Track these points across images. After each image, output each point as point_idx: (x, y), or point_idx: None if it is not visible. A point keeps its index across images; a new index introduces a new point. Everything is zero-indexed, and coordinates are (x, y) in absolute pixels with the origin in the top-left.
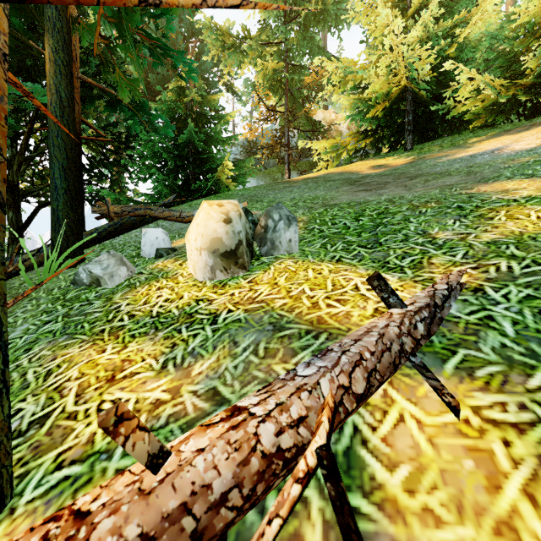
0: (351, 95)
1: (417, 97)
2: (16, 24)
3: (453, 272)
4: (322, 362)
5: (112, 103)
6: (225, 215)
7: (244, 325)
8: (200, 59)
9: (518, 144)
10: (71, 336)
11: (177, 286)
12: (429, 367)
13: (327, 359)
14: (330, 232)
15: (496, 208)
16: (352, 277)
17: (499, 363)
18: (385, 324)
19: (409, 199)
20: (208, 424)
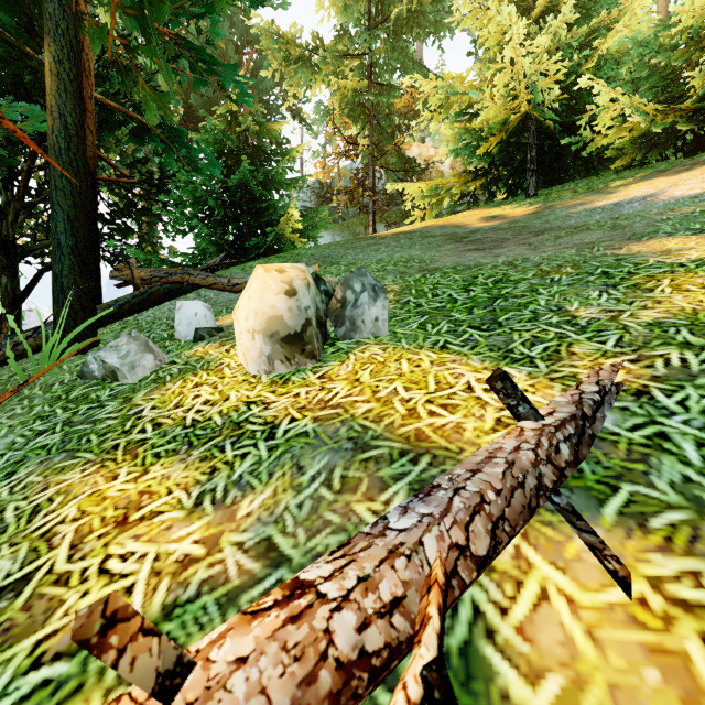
0: (456, 124)
1: (542, 127)
2: (6, 24)
3: (604, 366)
4: (425, 506)
5: (139, 132)
6: (287, 285)
7: (313, 440)
8: (258, 76)
9: (678, 188)
10: (71, 455)
11: (221, 381)
12: (580, 511)
13: (433, 502)
14: (430, 306)
15: (656, 275)
16: (463, 372)
17: (683, 508)
18: (513, 445)
19: (536, 261)
20: (255, 611)
